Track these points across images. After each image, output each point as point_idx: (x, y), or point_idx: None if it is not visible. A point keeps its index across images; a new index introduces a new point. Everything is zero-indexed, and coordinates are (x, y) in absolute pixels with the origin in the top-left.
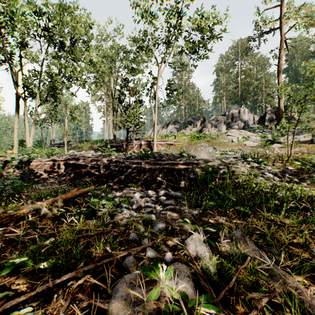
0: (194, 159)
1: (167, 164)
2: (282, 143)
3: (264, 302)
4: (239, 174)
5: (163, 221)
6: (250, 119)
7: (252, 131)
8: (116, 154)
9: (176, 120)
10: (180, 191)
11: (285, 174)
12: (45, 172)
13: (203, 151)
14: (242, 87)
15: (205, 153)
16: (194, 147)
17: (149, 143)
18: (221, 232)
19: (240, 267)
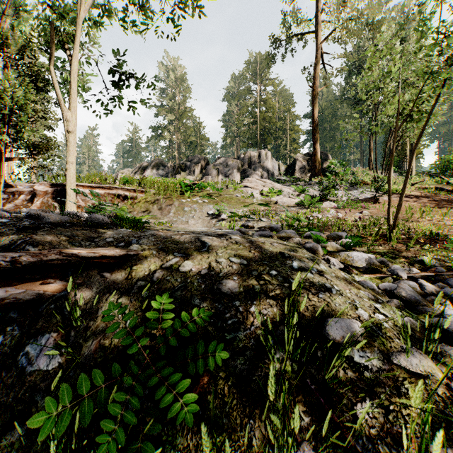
0: (122, 235)
1: None
2: (337, 201)
3: None
4: (340, 346)
5: None
6: (275, 168)
7: (281, 182)
8: None
9: (160, 162)
10: None
11: None
12: None
13: (196, 214)
14: (262, 124)
15: (200, 217)
16: (178, 204)
17: (60, 190)
18: None
19: None
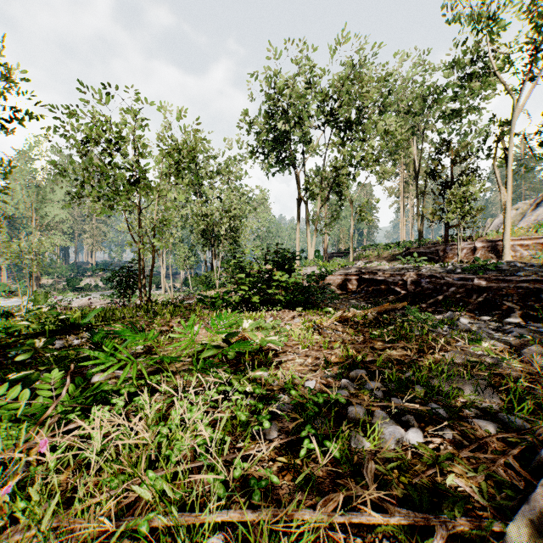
0: None
1: (525, 282)
2: None
3: None
4: None
5: (500, 343)
6: None
7: None
8: (427, 266)
9: None
10: None
11: None
12: (337, 287)
13: None
14: None
15: None
16: None
17: (494, 245)
18: None
19: None
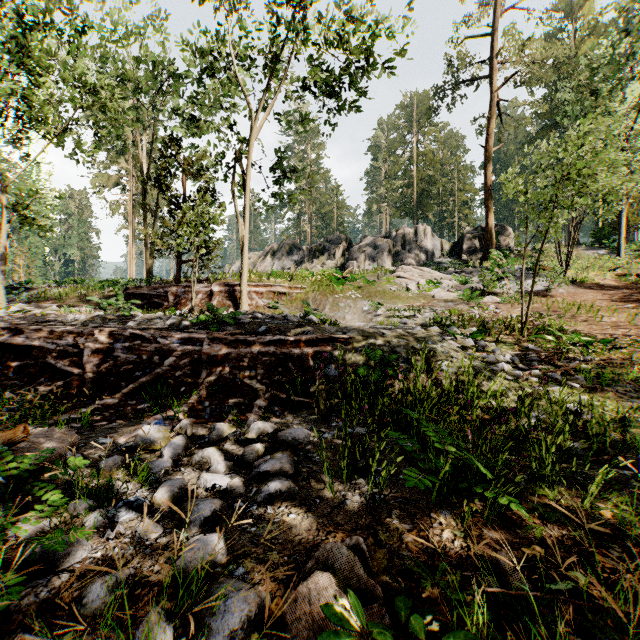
0: (337, 328)
1: (272, 344)
2: (501, 295)
3: None
4: (441, 367)
5: (251, 561)
6: (436, 248)
7: (442, 269)
8: (142, 315)
9: (293, 243)
10: (305, 415)
11: (532, 364)
12: None
13: (351, 310)
14: (420, 186)
15: (355, 313)
16: (332, 300)
17: (232, 290)
18: (457, 607)
19: None
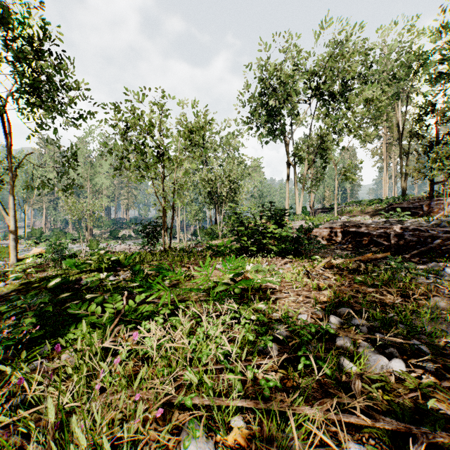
0: None
1: None
2: None
3: None
4: None
5: None
6: None
7: None
8: (411, 220)
9: None
10: None
11: None
12: (323, 239)
13: None
14: None
15: None
16: None
17: None
18: None
19: None
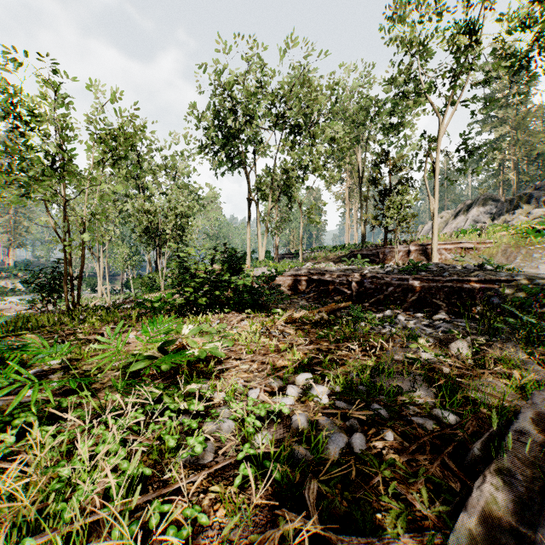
0: (506, 274)
1: (450, 281)
2: None
3: (499, 371)
4: None
5: (432, 338)
6: None
7: None
8: (369, 267)
9: (489, 197)
10: (470, 320)
11: None
12: (287, 288)
13: None
14: None
15: None
16: (524, 252)
17: (425, 248)
18: None
19: (487, 353)
